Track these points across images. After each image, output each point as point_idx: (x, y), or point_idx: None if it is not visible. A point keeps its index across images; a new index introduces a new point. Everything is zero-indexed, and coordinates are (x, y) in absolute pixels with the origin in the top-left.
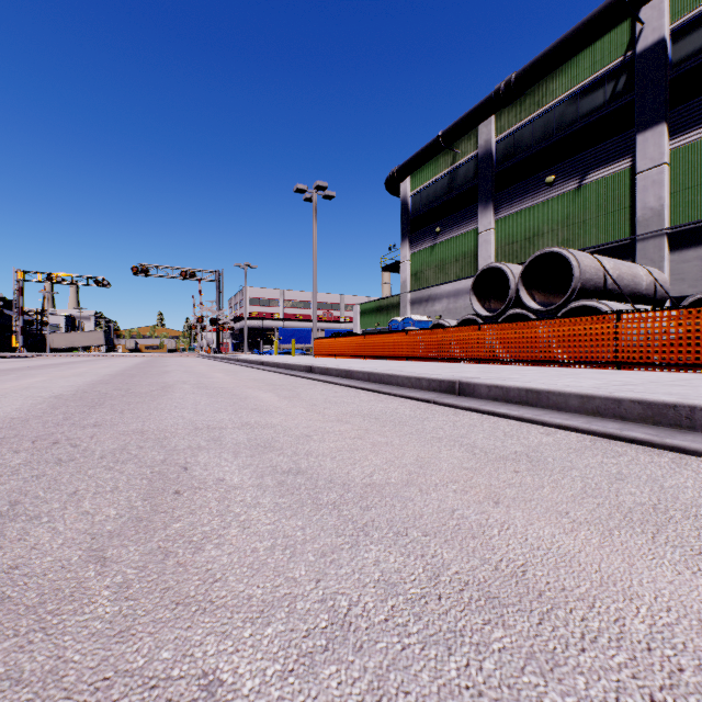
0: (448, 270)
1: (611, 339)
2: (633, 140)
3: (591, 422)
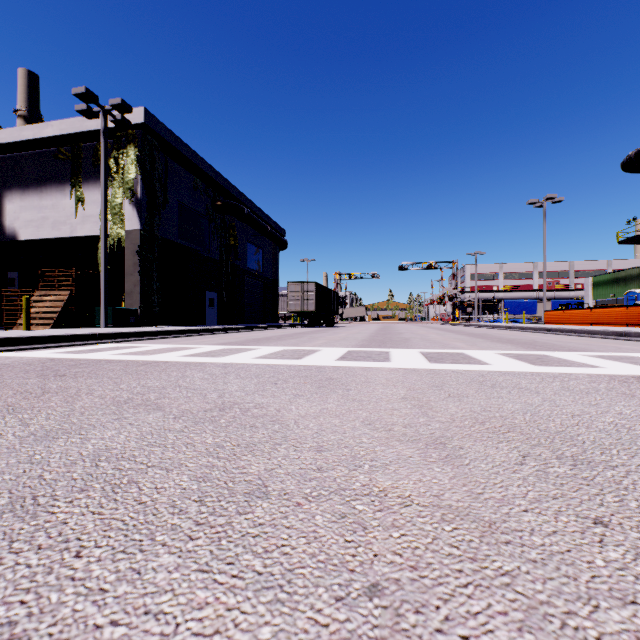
0: None
1: None
2: None
3: None
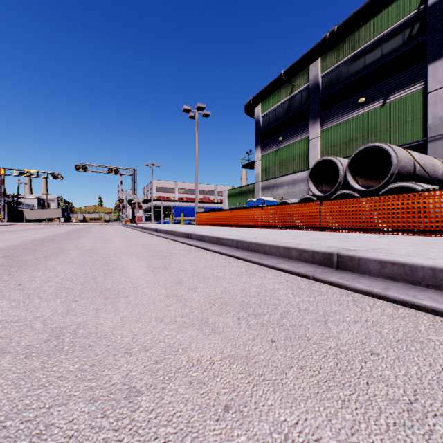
0: (287, 166)
1: None
2: (425, 69)
3: None
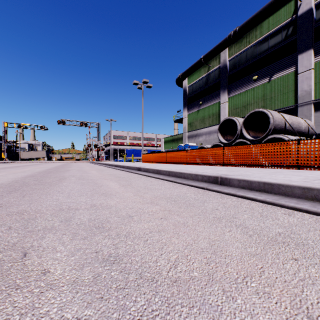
0: (205, 121)
1: (295, 153)
2: (296, 58)
3: (316, 206)
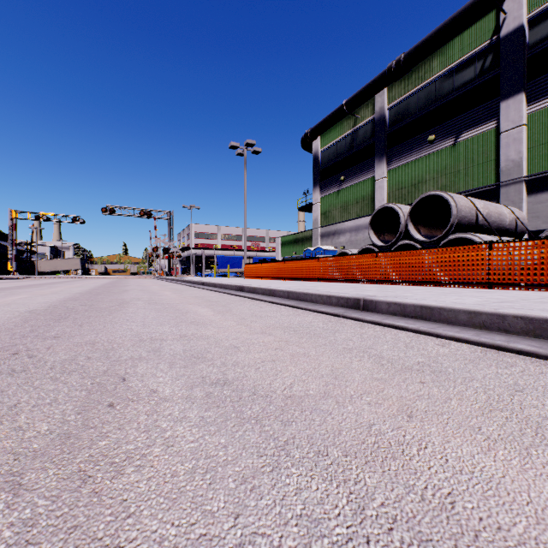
0: (350, 210)
1: (484, 264)
2: (498, 107)
3: (480, 335)
